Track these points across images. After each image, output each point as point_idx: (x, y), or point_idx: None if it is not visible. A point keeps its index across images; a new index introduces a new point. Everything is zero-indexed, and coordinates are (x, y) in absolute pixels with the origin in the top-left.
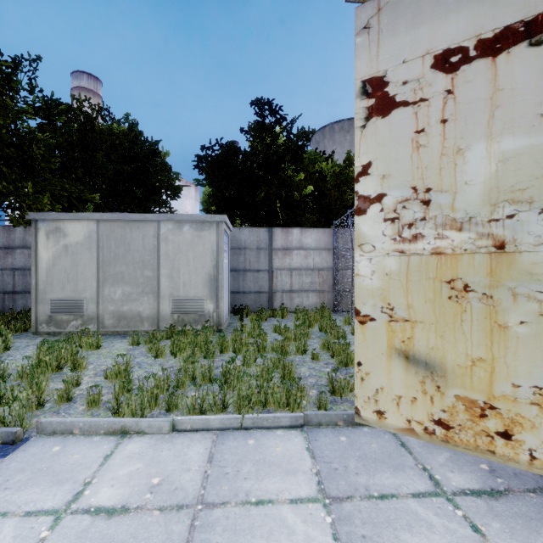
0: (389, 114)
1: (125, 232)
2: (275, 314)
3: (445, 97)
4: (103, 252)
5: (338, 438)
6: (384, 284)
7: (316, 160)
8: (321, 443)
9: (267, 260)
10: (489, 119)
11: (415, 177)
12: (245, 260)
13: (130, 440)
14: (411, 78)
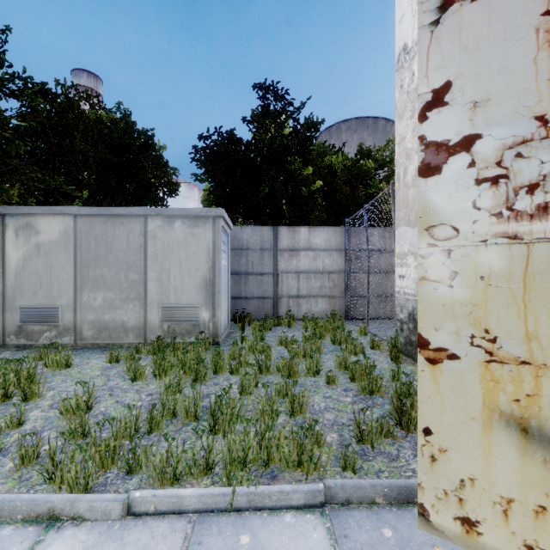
0: None
1: (106, 228)
2: (280, 322)
3: None
4: (82, 252)
5: (379, 531)
6: (477, 295)
7: (325, 153)
8: (355, 543)
9: (272, 262)
10: None
11: (543, 98)
12: (247, 261)
13: (57, 535)
14: None
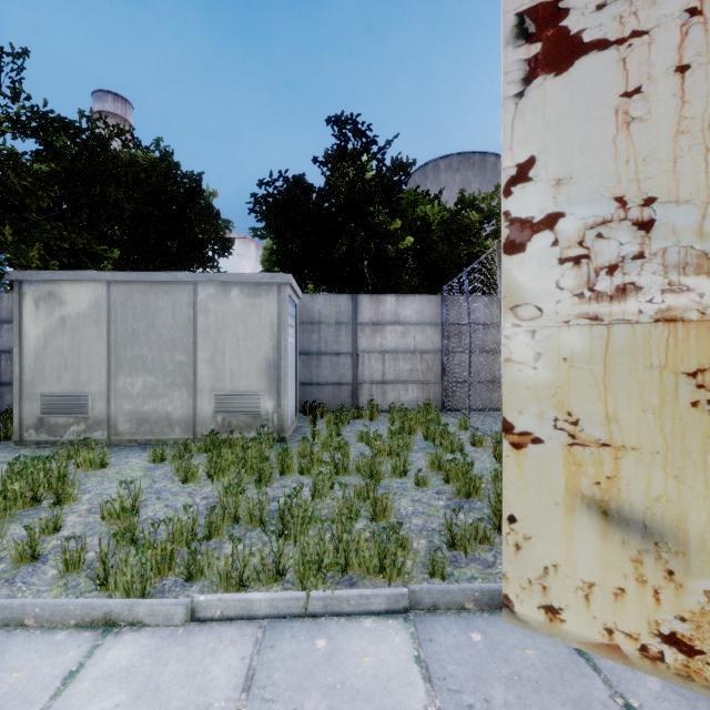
0: (570, 68)
1: (147, 298)
2: (361, 414)
3: (684, 24)
4: (117, 327)
5: (467, 635)
6: (560, 377)
7: (417, 202)
8: (441, 646)
9: (350, 340)
10: None
11: (621, 179)
12: (320, 338)
13: (116, 640)
14: None
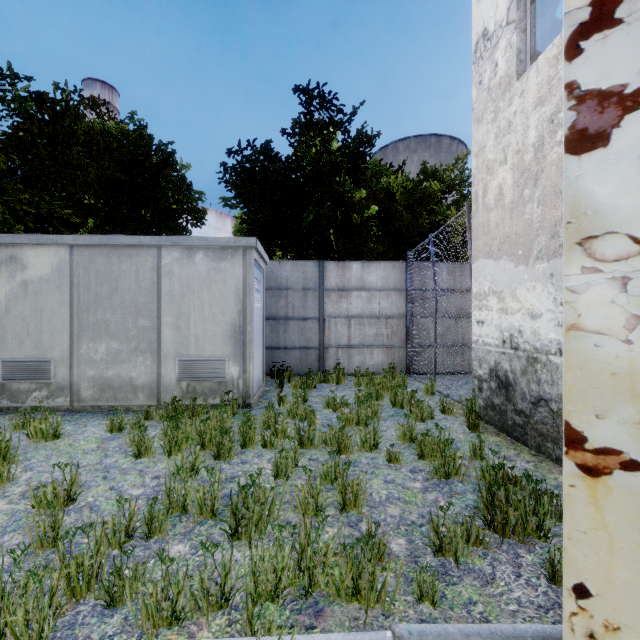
0: None
1: (110, 262)
2: (327, 378)
3: None
4: (79, 291)
5: None
6: None
7: (381, 173)
8: None
9: (317, 305)
10: None
11: None
12: (287, 304)
13: None
14: None
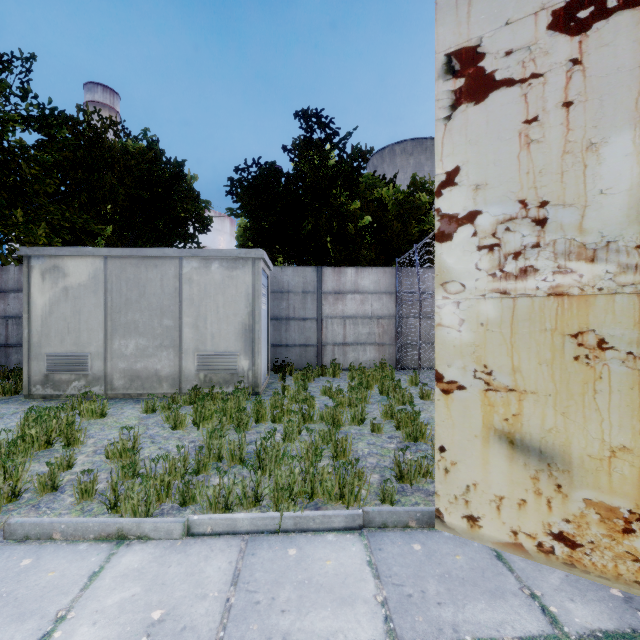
0: (486, 99)
1: (139, 271)
2: (325, 372)
3: (568, 70)
4: (112, 296)
5: (410, 546)
6: (478, 338)
7: (374, 185)
8: (388, 554)
9: (315, 307)
10: (637, 97)
11: (524, 186)
12: (288, 306)
13: (128, 549)
14: (518, 45)
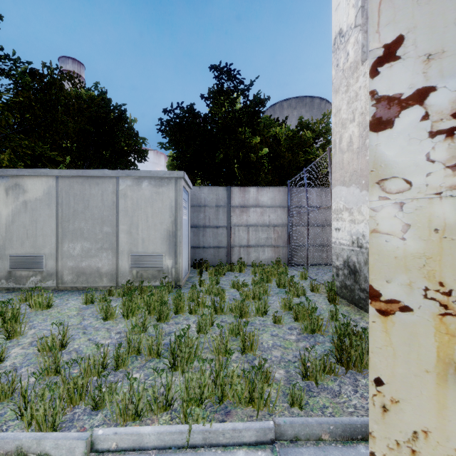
0: None
1: (84, 188)
2: (233, 268)
3: None
4: (62, 208)
5: None
6: (431, 248)
7: (270, 125)
8: None
9: (226, 217)
10: None
11: None
12: (205, 216)
13: None
14: None
